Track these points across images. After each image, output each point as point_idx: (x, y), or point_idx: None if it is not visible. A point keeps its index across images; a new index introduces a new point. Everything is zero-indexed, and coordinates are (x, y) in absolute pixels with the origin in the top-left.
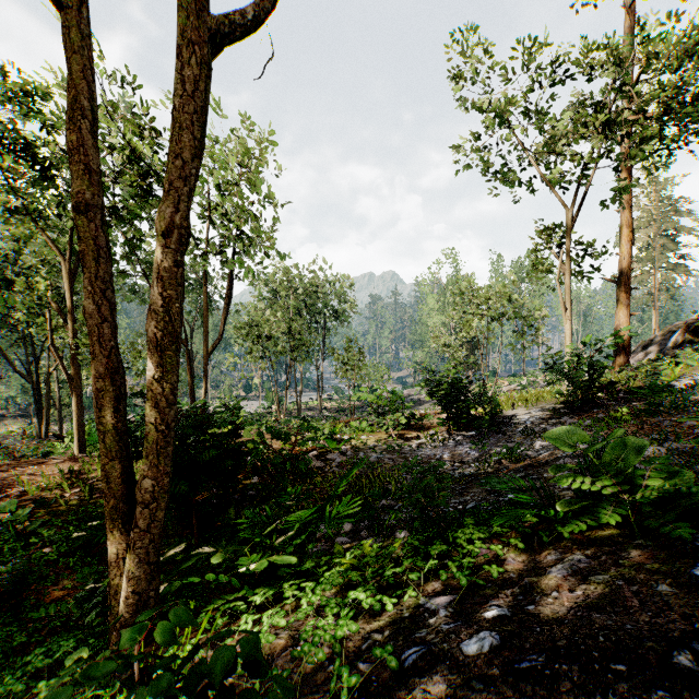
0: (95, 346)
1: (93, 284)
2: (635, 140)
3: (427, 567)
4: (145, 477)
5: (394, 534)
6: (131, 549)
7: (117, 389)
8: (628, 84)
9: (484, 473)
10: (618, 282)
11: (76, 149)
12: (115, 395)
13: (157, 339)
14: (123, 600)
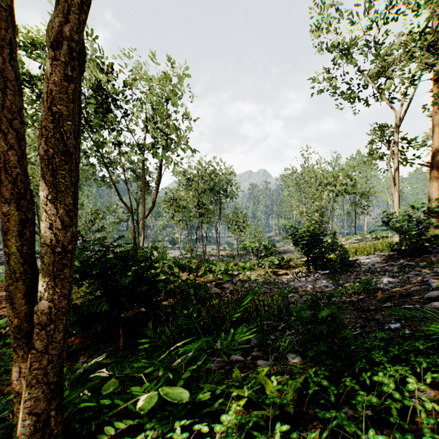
0: (2, 172)
1: (1, 114)
2: None
3: None
4: (42, 299)
5: (286, 358)
6: (28, 370)
7: (23, 214)
8: None
9: (349, 301)
10: (430, 166)
11: None
12: (20, 220)
13: (48, 156)
14: (20, 420)
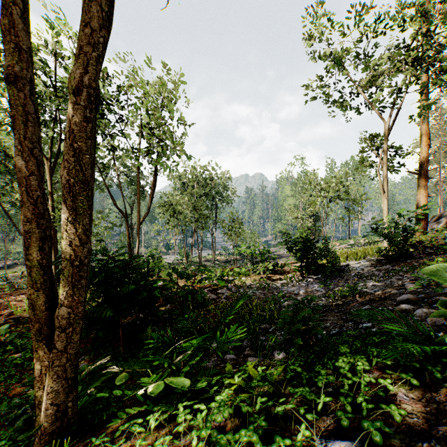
0: (24, 195)
1: (22, 143)
2: (435, 71)
3: (321, 404)
4: (62, 306)
5: (273, 354)
6: (50, 367)
7: (42, 231)
8: (430, 31)
9: (335, 305)
10: (419, 174)
11: (9, 31)
12: (40, 236)
13: (70, 185)
14: (43, 410)
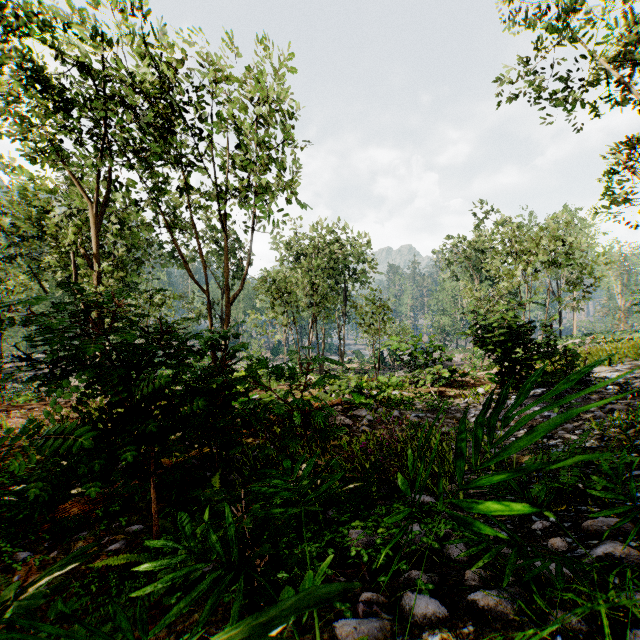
0: None
1: None
2: None
3: None
4: None
5: None
6: None
7: None
8: None
9: None
10: None
11: None
12: None
13: None
14: None
